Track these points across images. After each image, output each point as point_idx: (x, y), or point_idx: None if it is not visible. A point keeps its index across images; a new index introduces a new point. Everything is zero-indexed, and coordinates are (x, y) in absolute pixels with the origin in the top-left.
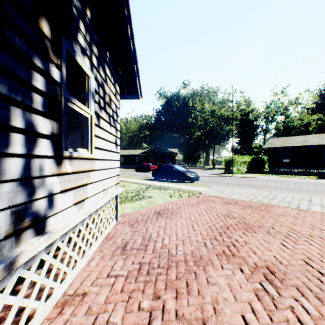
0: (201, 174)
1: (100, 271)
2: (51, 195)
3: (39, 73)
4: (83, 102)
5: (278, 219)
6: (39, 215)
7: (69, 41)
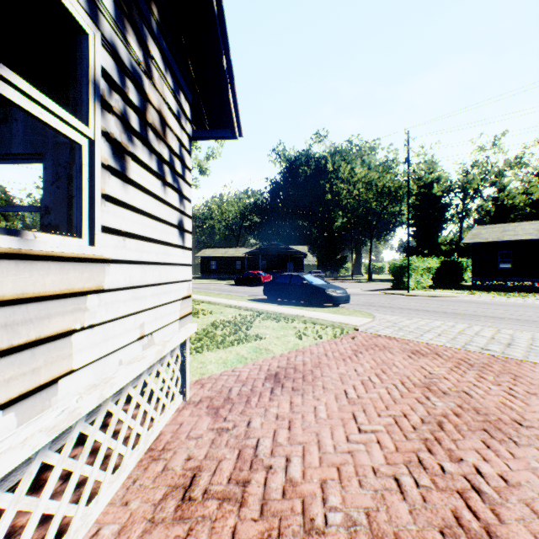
0: (350, 291)
1: None
2: None
3: None
4: (71, 105)
5: None
6: None
7: None
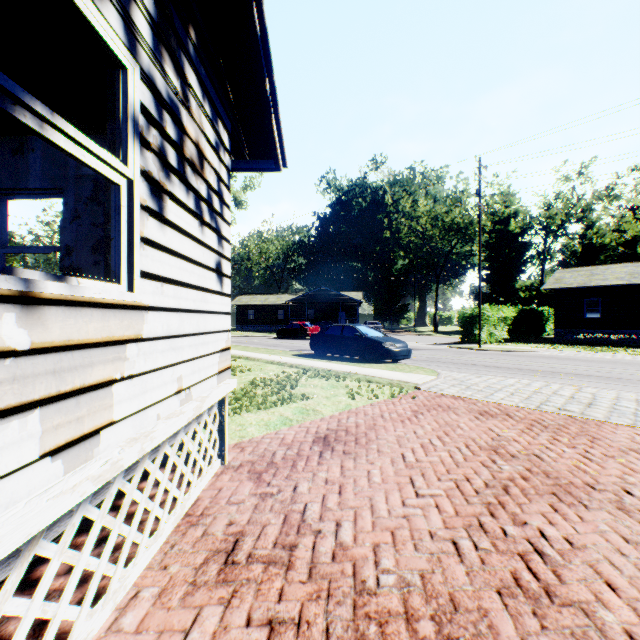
0: (412, 345)
1: None
2: None
3: None
4: (108, 142)
5: (628, 463)
6: None
7: None
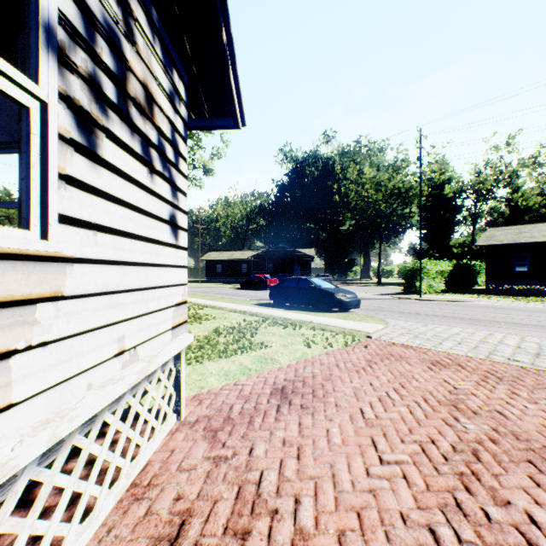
0: (360, 295)
1: None
2: None
3: None
4: (20, 59)
5: None
6: None
7: None
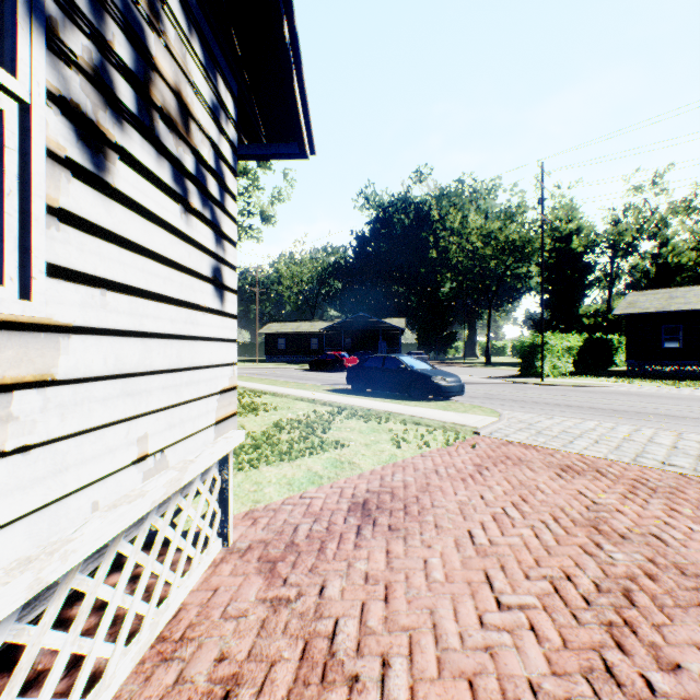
0: (463, 379)
1: None
2: None
3: None
4: None
5: None
6: None
7: None
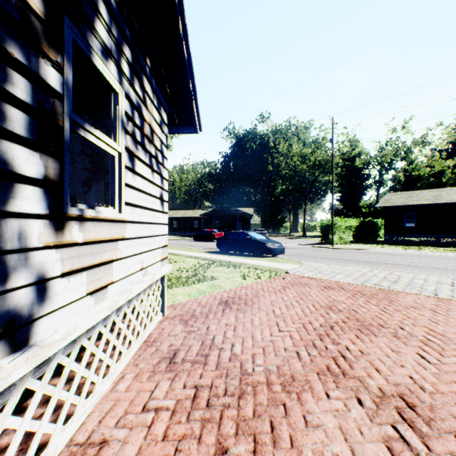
0: (287, 245)
1: (131, 400)
2: (42, 281)
3: (19, 71)
4: (107, 132)
5: (407, 314)
6: (18, 317)
7: (78, 28)
